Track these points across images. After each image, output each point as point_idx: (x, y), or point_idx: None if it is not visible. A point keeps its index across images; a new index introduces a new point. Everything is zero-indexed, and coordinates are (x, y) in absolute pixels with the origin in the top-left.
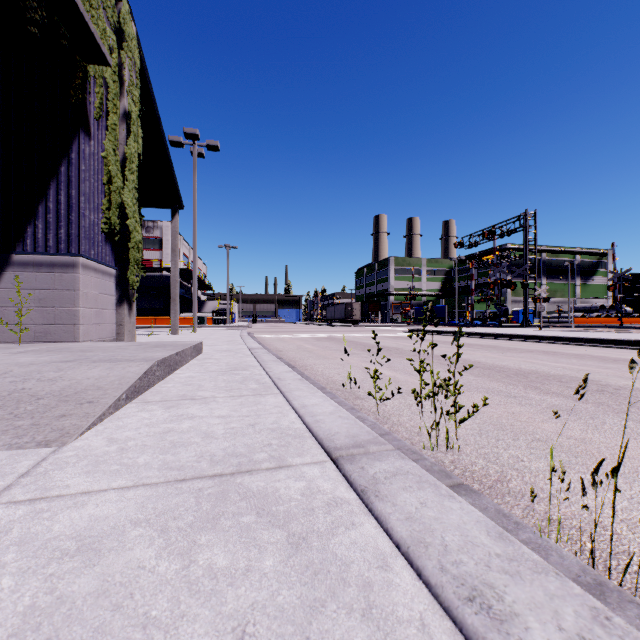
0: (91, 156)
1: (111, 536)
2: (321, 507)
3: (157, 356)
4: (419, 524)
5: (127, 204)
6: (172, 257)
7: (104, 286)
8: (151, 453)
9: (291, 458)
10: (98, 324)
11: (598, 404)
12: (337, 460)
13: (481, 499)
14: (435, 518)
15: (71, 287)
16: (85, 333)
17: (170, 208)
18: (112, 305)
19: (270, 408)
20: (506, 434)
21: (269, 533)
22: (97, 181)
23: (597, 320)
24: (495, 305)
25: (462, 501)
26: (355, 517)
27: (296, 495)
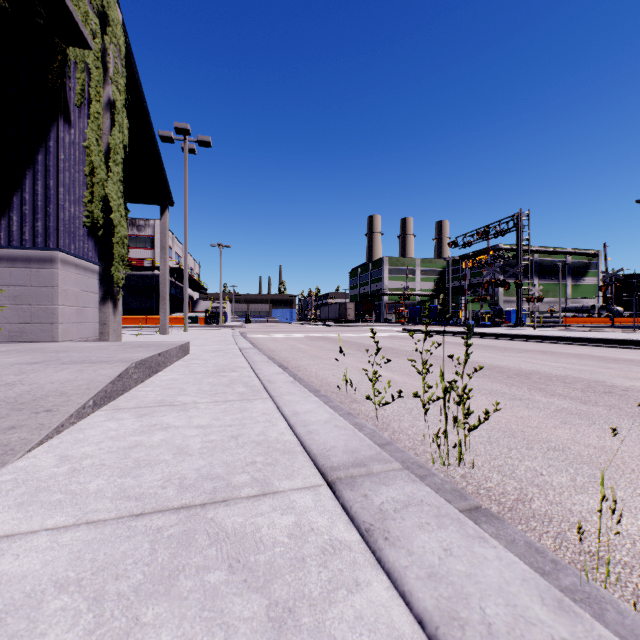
0: (71, 145)
1: (20, 610)
2: (314, 555)
3: (136, 357)
4: (447, 585)
5: (111, 197)
6: (162, 255)
7: (86, 283)
8: (108, 476)
9: (278, 481)
10: (79, 323)
11: (609, 407)
12: (334, 484)
13: (506, 528)
14: (467, 575)
15: (49, 283)
16: (64, 332)
17: (160, 204)
18: (95, 303)
19: (257, 416)
20: (518, 442)
21: (243, 601)
22: (78, 172)
23: (588, 320)
24: (489, 305)
25: (497, 546)
26: (359, 572)
27: (282, 536)
